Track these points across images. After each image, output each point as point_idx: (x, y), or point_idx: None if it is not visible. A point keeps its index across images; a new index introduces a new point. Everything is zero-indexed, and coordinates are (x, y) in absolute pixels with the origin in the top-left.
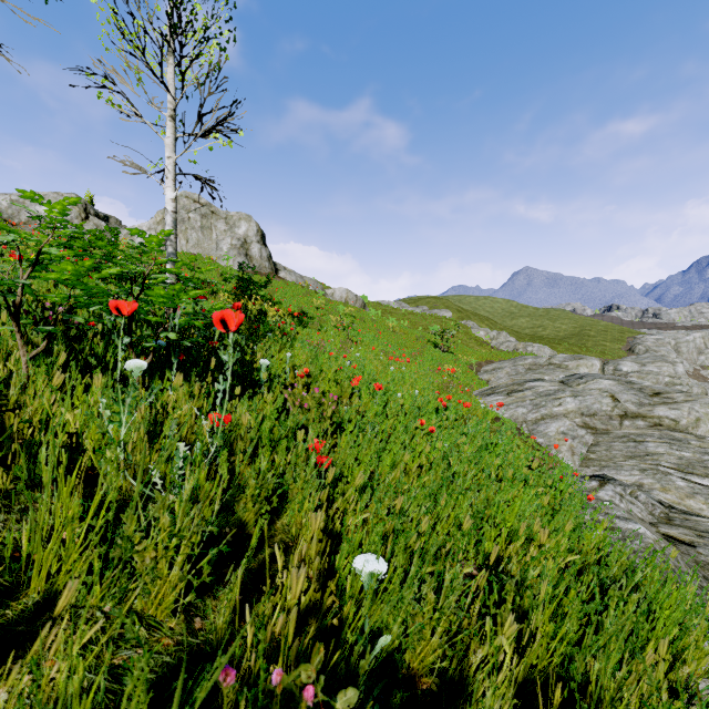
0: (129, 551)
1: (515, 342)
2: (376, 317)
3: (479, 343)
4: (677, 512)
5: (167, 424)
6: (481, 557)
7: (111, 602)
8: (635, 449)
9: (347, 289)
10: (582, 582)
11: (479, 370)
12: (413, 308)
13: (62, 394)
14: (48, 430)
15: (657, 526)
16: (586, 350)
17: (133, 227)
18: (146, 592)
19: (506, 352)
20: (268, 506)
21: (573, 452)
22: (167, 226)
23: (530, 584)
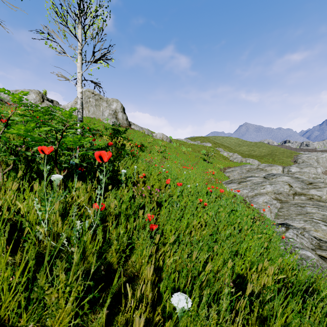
0: (42, 294)
1: (241, 158)
2: (176, 146)
3: (224, 158)
4: (323, 242)
5: (71, 210)
6: (234, 276)
7: (33, 322)
8: (301, 210)
9: (162, 133)
10: (285, 286)
11: (224, 171)
12: (193, 142)
13: (18, 193)
14: (10, 212)
15: (315, 251)
16: (274, 161)
17: (64, 105)
18: (53, 315)
19: (237, 163)
20: (124, 254)
21: (271, 211)
22: (78, 105)
23: (267, 302)
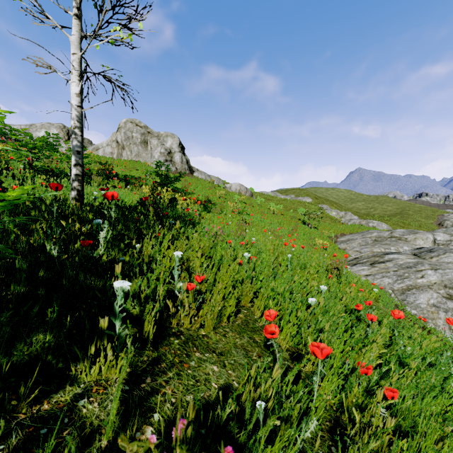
0: None
1: (359, 220)
2: (260, 203)
3: (332, 221)
4: None
5: None
6: None
7: None
8: None
9: (240, 184)
10: None
11: (336, 241)
12: (284, 196)
13: None
14: None
15: None
16: (408, 224)
17: (97, 144)
18: None
19: (354, 227)
20: None
21: (449, 326)
22: (72, 120)
23: None
